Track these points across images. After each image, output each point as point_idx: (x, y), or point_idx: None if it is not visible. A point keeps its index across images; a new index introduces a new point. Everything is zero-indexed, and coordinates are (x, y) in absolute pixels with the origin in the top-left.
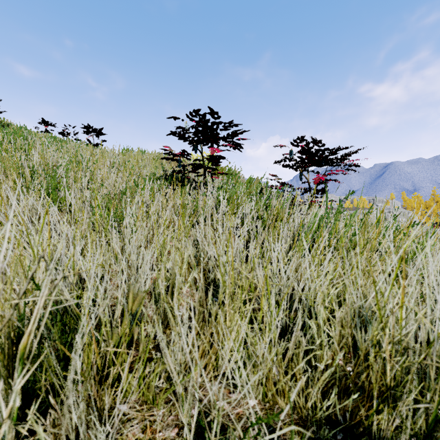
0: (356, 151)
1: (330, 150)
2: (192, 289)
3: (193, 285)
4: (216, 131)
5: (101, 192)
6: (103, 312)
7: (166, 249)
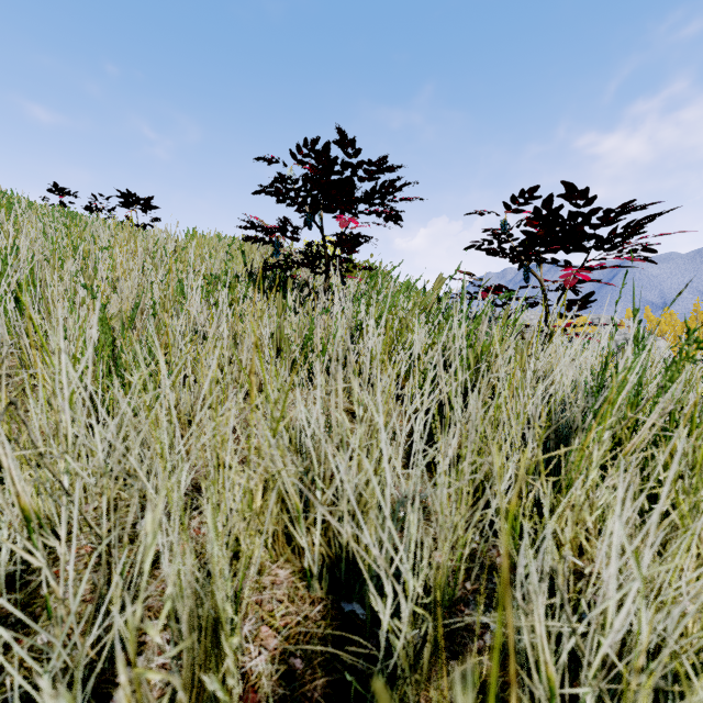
0: (653, 218)
1: (605, 214)
2: (291, 570)
3: (296, 556)
4: (352, 182)
5: (110, 307)
6: (8, 681)
7: (225, 453)
